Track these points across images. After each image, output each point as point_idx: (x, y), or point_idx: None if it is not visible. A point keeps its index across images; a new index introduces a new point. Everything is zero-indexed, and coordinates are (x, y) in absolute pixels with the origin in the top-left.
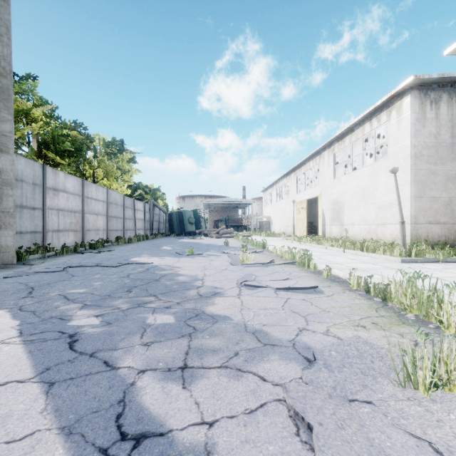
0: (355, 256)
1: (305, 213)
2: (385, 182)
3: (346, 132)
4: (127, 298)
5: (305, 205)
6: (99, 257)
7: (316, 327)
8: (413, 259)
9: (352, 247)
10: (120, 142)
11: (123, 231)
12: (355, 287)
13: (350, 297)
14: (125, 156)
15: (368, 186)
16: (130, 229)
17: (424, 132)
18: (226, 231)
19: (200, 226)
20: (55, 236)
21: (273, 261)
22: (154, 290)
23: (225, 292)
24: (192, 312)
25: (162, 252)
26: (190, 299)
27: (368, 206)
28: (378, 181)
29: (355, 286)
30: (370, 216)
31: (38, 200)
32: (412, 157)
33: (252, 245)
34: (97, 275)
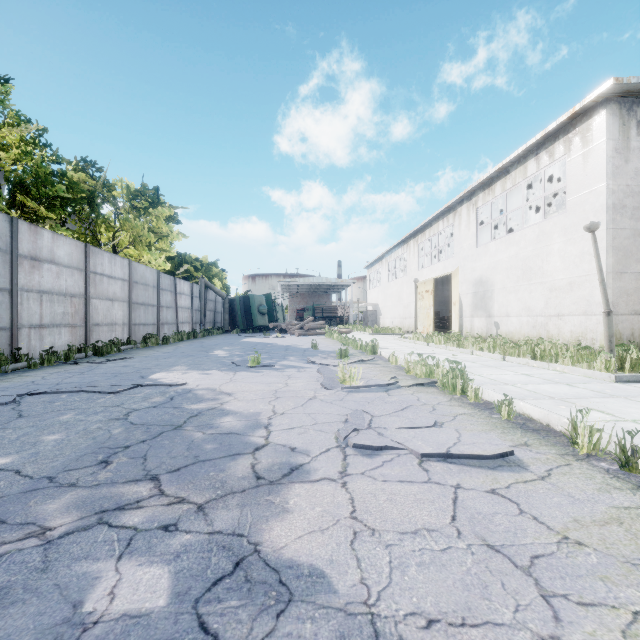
0: (528, 369)
1: (431, 298)
2: (562, 250)
3: (497, 175)
4: (87, 490)
5: (431, 287)
6: (100, 371)
7: (593, 636)
8: (636, 376)
9: (516, 353)
10: (153, 190)
11: (157, 325)
12: (584, 449)
13: (595, 482)
14: (161, 212)
15: (533, 256)
16: (169, 323)
17: (627, 169)
18: (313, 326)
19: (276, 318)
20: (36, 336)
21: (395, 378)
22: (160, 459)
23: (313, 465)
24: (227, 550)
25: (209, 361)
26: (232, 492)
27: (532, 287)
28: (550, 248)
29: (585, 446)
30: (537, 302)
31: (1, 276)
32: (609, 210)
33: (355, 348)
34: (68, 414)
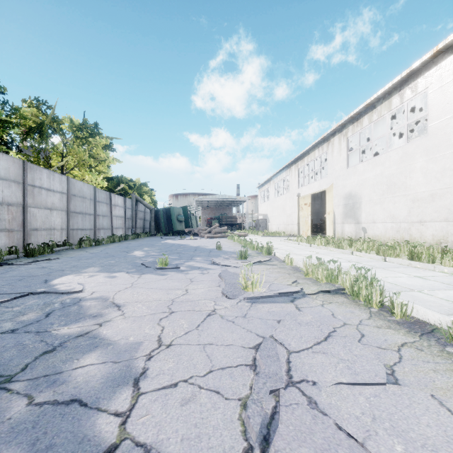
0: (416, 271)
1: (309, 209)
2: (424, 168)
3: (364, 110)
4: None
5: (309, 201)
6: (11, 274)
7: None
8: None
9: (395, 254)
10: (93, 124)
11: (94, 230)
12: None
13: None
14: (99, 141)
15: (397, 174)
16: (105, 228)
17: None
18: (219, 230)
19: (191, 225)
20: None
21: (296, 282)
22: None
23: None
24: None
25: (124, 262)
26: None
27: (396, 199)
28: (413, 166)
29: None
30: (400, 211)
31: None
32: None
33: (252, 249)
34: None
